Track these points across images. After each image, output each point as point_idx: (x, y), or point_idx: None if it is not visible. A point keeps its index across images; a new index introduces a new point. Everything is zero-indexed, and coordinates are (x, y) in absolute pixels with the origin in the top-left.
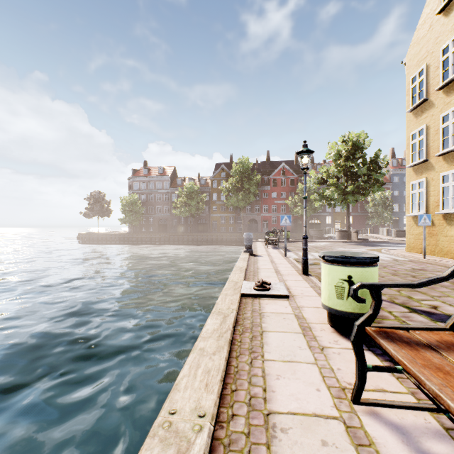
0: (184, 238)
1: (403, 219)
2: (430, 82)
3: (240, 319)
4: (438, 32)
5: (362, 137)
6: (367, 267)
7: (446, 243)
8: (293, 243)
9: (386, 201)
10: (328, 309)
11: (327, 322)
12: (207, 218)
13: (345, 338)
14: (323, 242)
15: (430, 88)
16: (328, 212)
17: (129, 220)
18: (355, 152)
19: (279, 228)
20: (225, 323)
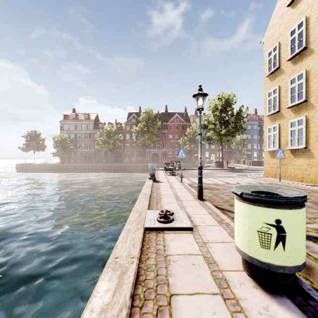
0: (104, 167)
1: (254, 154)
2: (281, 55)
3: (142, 271)
4: (287, 19)
5: (231, 96)
6: (298, 209)
7: (293, 170)
8: (185, 171)
9: (243, 141)
10: (248, 258)
11: (241, 267)
12: (122, 152)
13: (274, 300)
14: (206, 170)
15: (282, 59)
16: (206, 149)
17: (60, 153)
18: (226, 107)
19: (173, 159)
20: (121, 288)
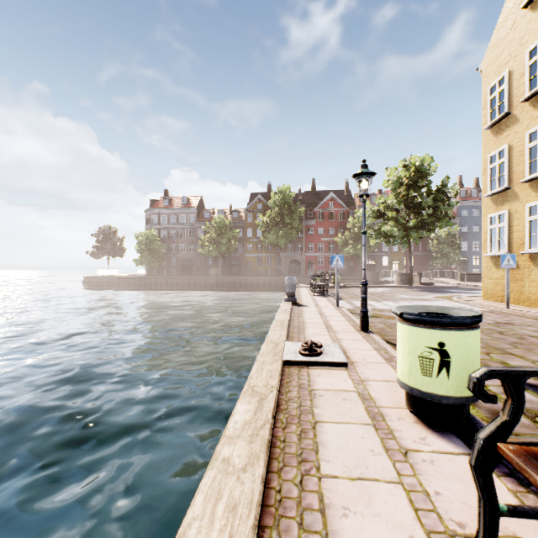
0: (213, 283)
1: (473, 260)
2: (513, 92)
3: (283, 401)
4: (523, 30)
5: (426, 162)
6: (466, 331)
7: (534, 290)
8: (344, 289)
9: (453, 238)
10: (409, 389)
11: (404, 405)
12: (240, 259)
13: (435, 433)
14: (381, 288)
15: (514, 99)
16: (384, 251)
17: (146, 261)
18: (418, 180)
19: (326, 270)
20: (262, 410)
